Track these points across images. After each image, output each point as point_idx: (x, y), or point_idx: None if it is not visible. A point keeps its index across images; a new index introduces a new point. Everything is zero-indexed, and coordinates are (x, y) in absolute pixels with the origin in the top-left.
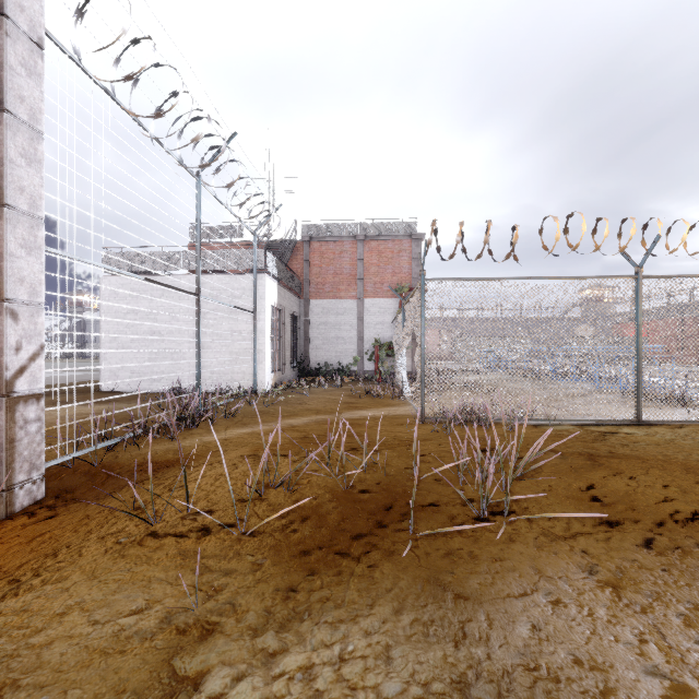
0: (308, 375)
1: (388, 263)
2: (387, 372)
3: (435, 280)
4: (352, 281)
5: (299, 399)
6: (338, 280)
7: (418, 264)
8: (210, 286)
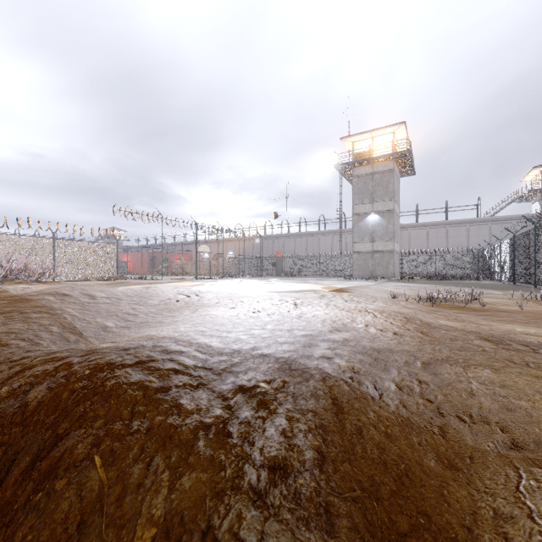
0: None
1: None
2: None
3: None
4: None
5: None
6: None
7: None
8: None
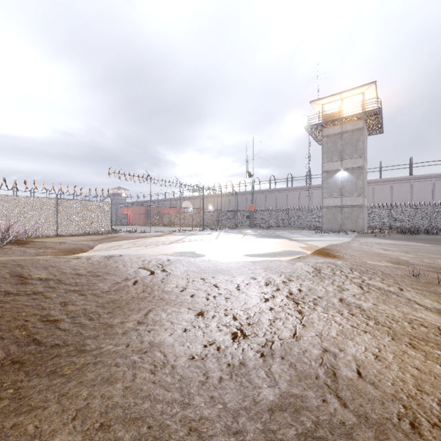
0: None
1: None
2: None
3: None
4: None
5: None
6: None
7: None
8: None
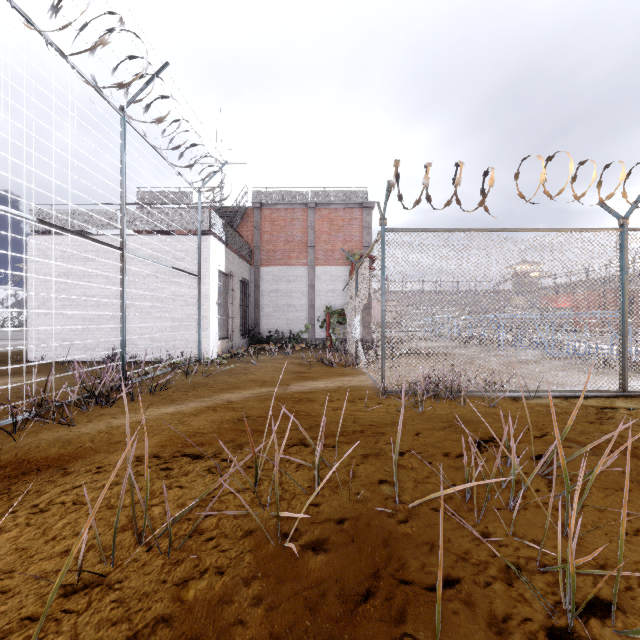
0: (259, 342)
1: (339, 231)
2: (338, 340)
3: (397, 230)
4: (303, 248)
5: (245, 368)
6: (289, 247)
7: (369, 233)
8: (150, 248)
